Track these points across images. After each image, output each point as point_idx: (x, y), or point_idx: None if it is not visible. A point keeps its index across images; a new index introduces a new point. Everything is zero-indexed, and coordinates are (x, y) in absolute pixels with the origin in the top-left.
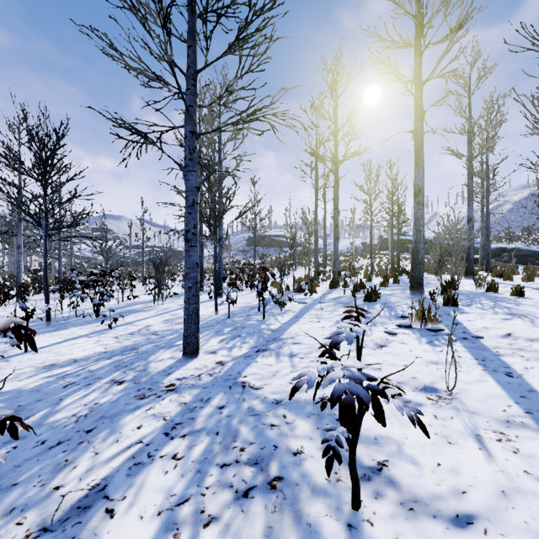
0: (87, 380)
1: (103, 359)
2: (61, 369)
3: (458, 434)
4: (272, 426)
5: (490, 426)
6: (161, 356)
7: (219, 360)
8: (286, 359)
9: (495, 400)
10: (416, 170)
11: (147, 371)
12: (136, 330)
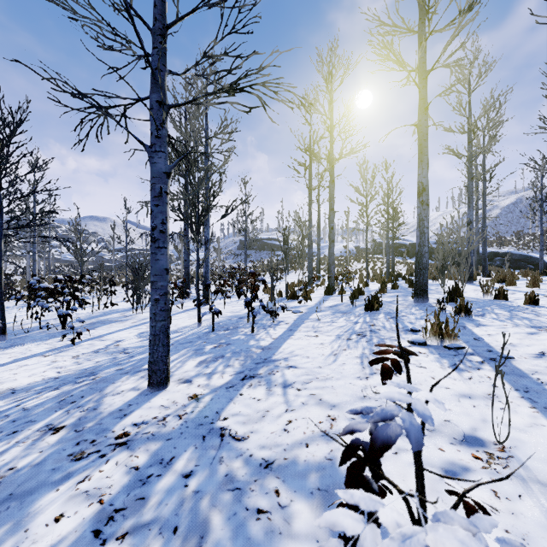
0: (14, 424)
1: (48, 389)
2: None
3: (542, 533)
4: (259, 513)
5: None
6: (121, 386)
7: (193, 393)
8: (279, 390)
9: None
10: (420, 167)
11: (98, 411)
12: (103, 347)
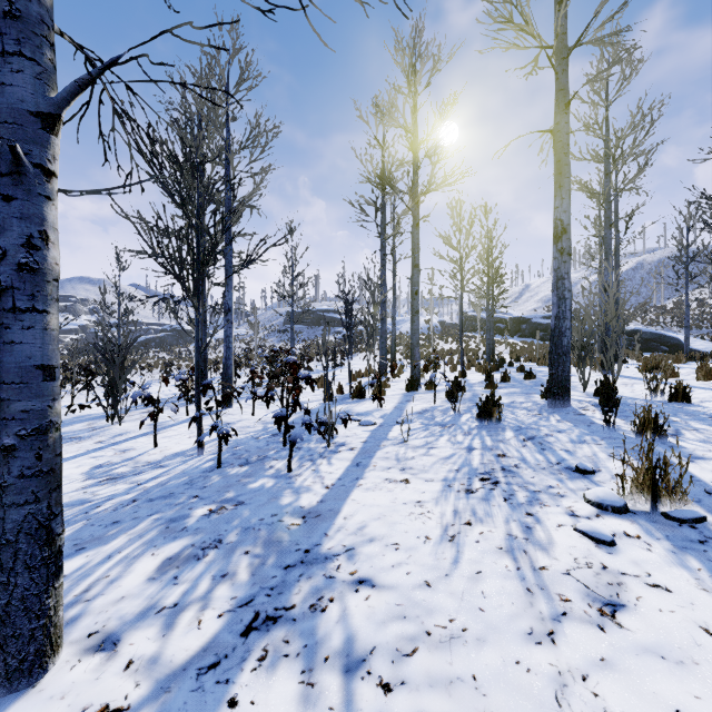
0: None
1: None
2: None
3: None
4: None
5: None
6: None
7: (101, 706)
8: (334, 687)
9: None
10: (558, 195)
11: None
12: None
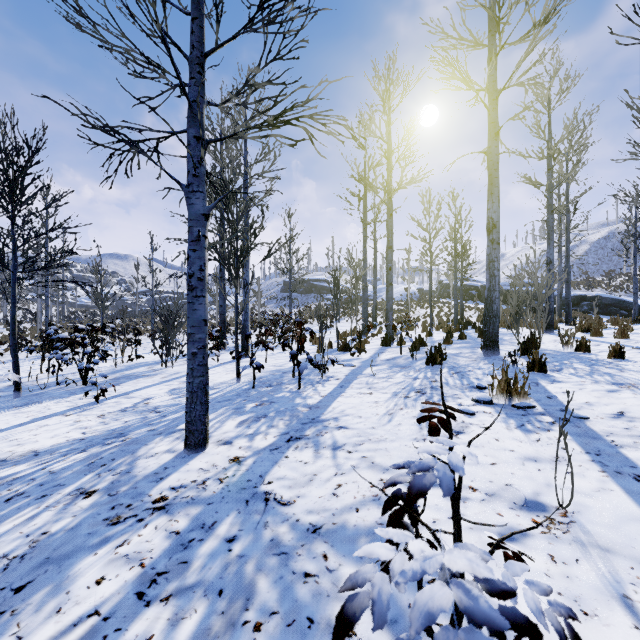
0: (42, 488)
1: (75, 451)
2: (13, 468)
3: (594, 595)
4: (306, 577)
5: (639, 577)
6: (155, 448)
7: (234, 456)
8: (328, 453)
9: (632, 525)
10: (490, 200)
11: (131, 474)
12: (131, 405)
